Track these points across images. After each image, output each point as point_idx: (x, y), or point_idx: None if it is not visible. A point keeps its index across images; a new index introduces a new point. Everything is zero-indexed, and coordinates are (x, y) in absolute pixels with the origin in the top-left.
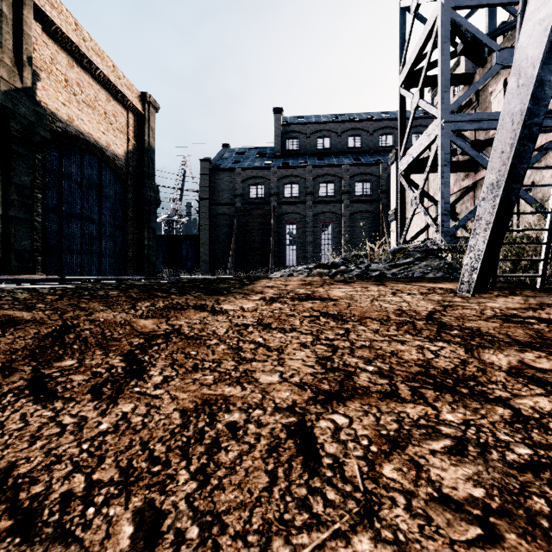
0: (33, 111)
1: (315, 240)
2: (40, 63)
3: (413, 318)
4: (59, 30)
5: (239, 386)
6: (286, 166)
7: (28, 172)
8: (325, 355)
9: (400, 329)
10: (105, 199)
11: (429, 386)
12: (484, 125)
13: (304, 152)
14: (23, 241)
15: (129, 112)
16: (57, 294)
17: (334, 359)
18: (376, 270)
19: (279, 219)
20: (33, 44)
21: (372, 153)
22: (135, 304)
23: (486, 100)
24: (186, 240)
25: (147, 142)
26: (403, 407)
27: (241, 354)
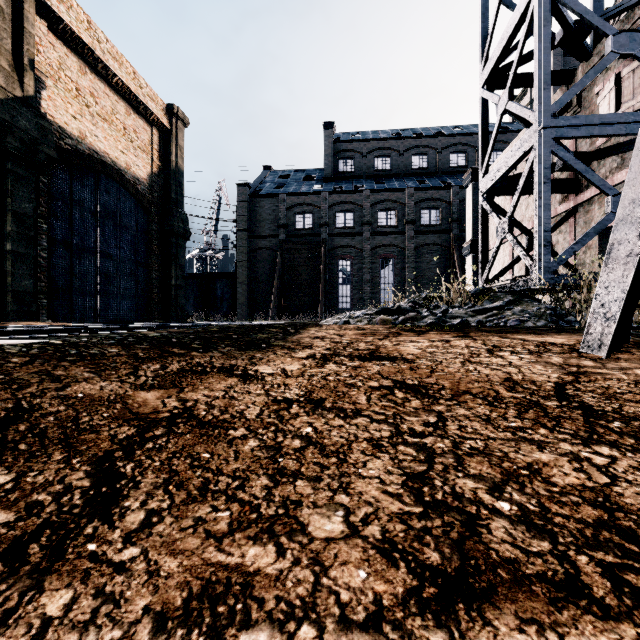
0: (35, 125)
1: (373, 278)
2: (46, 68)
3: (536, 395)
4: (69, 29)
5: (272, 545)
6: (339, 191)
7: (29, 198)
8: (416, 470)
9: (525, 417)
10: (124, 231)
11: (638, 565)
12: (594, 131)
13: (359, 174)
14: (24, 280)
15: (153, 128)
16: (29, 355)
17: (433, 479)
18: (456, 317)
19: (330, 254)
20: (36, 45)
21: (440, 174)
22: (139, 366)
23: (591, 102)
24: (221, 278)
25: (175, 163)
26: (613, 636)
27: (278, 460)
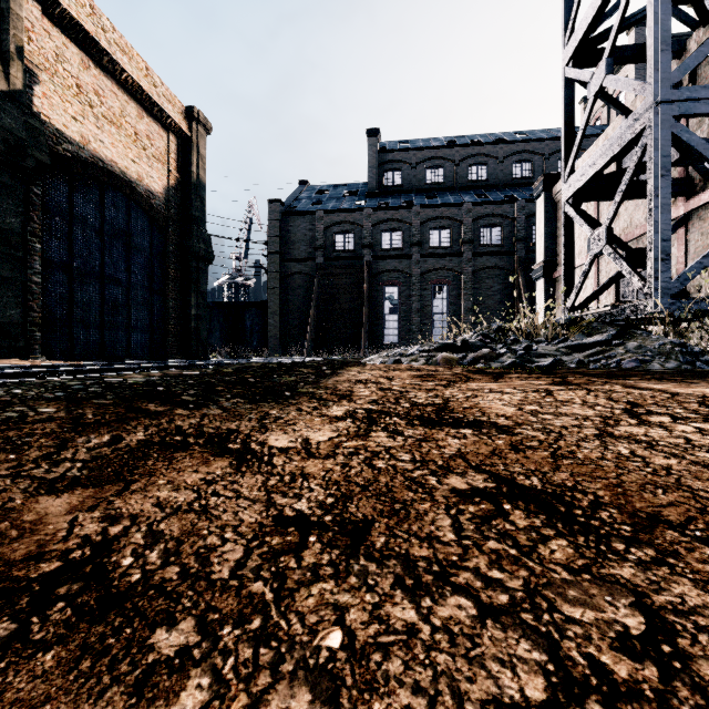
0: (23, 124)
1: (424, 307)
2: (39, 59)
3: None
4: (67, 13)
5: None
6: (385, 207)
7: (16, 212)
8: None
9: None
10: (136, 252)
11: None
12: None
13: (408, 188)
14: (9, 309)
15: (170, 134)
16: None
17: None
18: (544, 355)
19: (374, 279)
20: (28, 32)
21: (502, 187)
22: (69, 441)
23: None
24: (251, 308)
25: (195, 175)
26: None
27: None
